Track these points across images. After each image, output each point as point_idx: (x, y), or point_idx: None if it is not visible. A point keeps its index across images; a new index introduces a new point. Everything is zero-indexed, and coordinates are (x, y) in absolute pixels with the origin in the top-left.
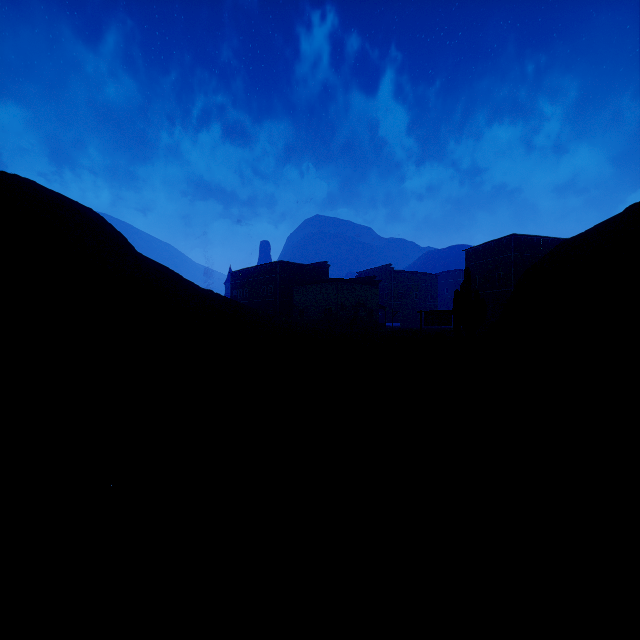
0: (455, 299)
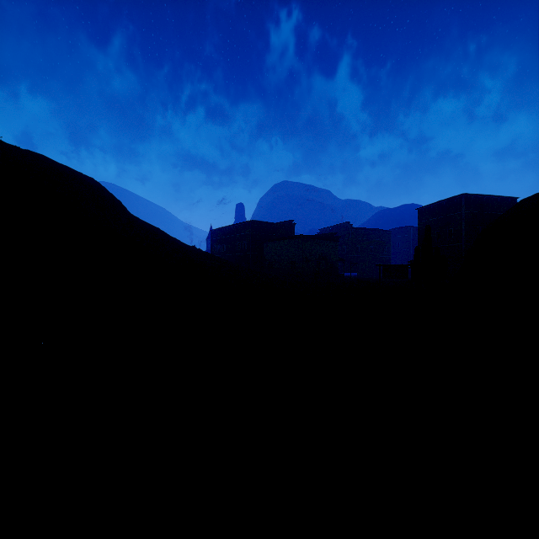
0: (416, 255)
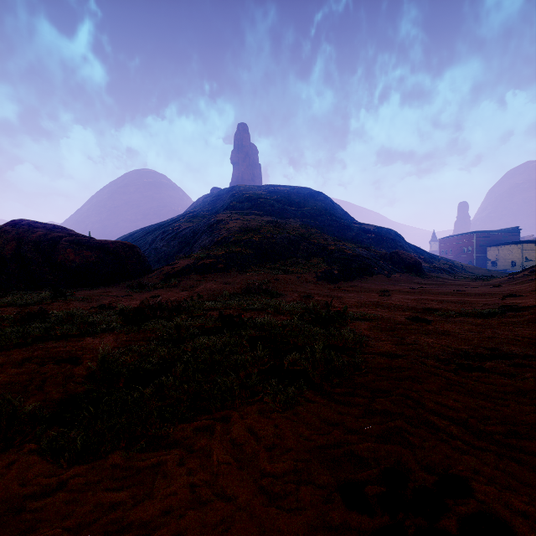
0: None
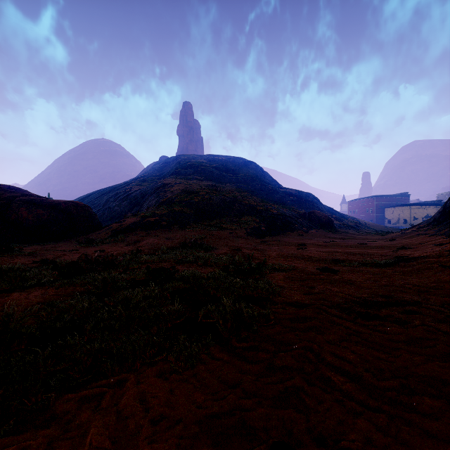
0: None
